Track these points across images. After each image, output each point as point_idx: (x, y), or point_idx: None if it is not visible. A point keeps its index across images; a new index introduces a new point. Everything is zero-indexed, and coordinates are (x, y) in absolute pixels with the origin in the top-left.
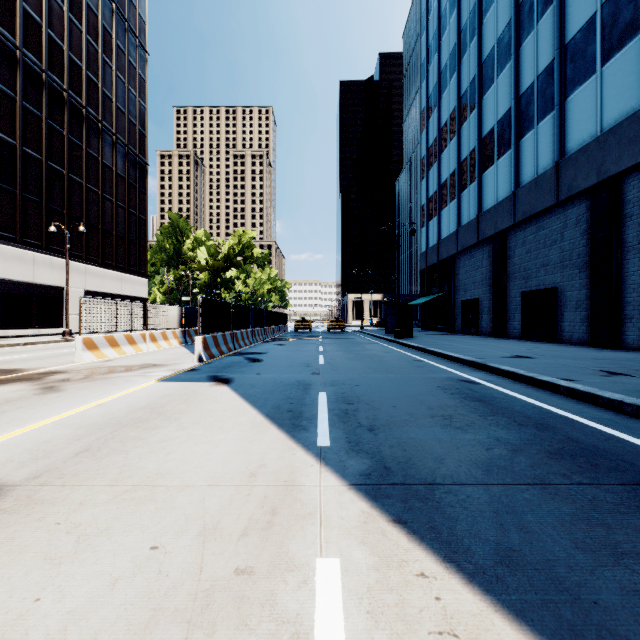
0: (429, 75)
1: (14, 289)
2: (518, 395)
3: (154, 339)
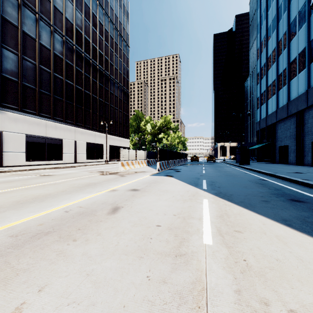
0: (261, 31)
1: (90, 145)
2: (279, 183)
3: (139, 163)
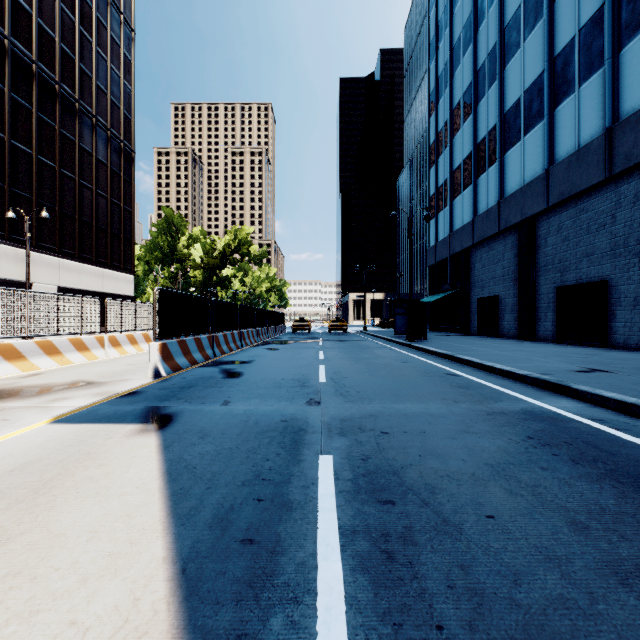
0: (439, 53)
1: None
2: None
3: (116, 343)
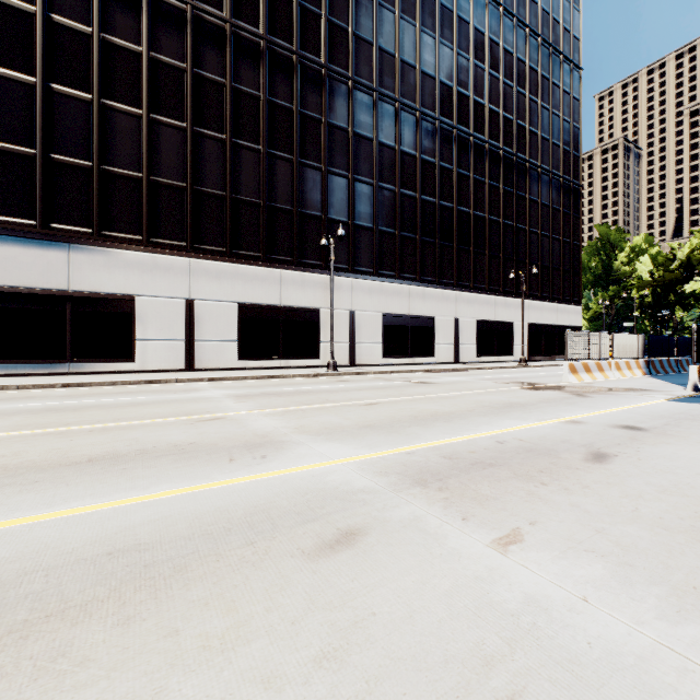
0: None
1: (484, 326)
2: None
3: (618, 368)
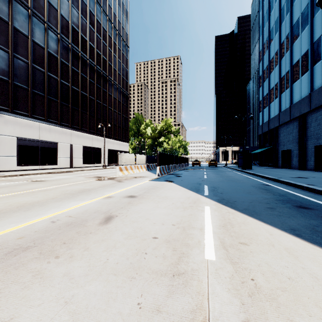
0: (263, 32)
1: (87, 149)
2: (283, 189)
3: (138, 168)
